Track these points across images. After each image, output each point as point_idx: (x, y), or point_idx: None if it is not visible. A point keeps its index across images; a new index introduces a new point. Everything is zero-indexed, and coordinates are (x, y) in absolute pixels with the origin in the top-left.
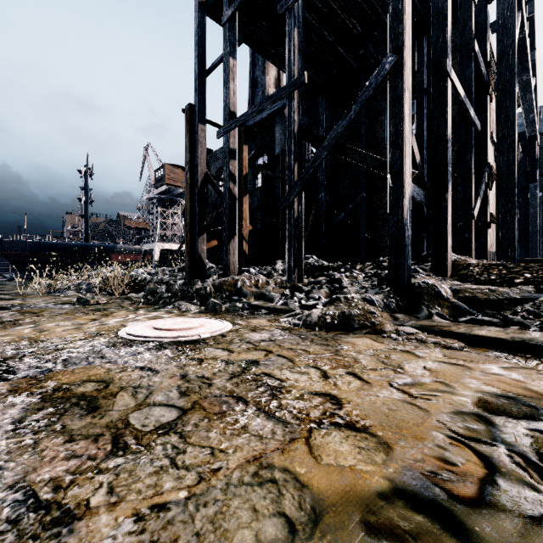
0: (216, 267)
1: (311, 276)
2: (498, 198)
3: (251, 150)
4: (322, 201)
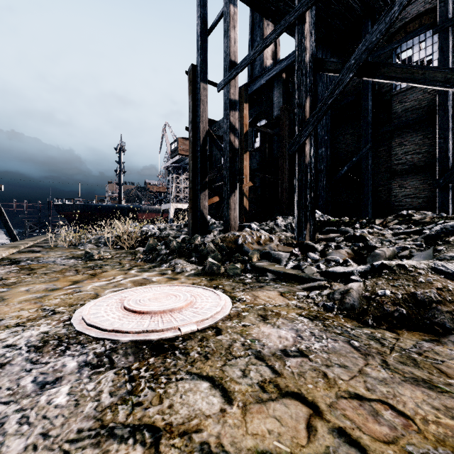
0: (218, 223)
1: (318, 232)
2: None
3: (250, 116)
4: (323, 156)
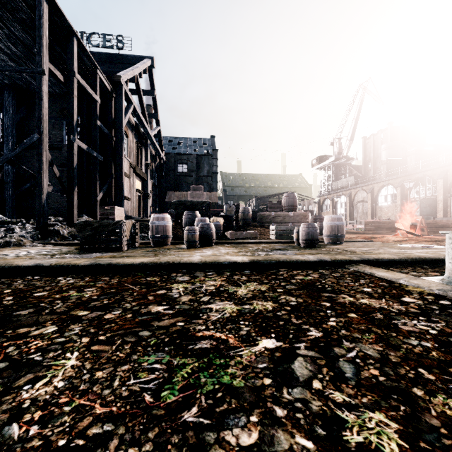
0: None
1: None
2: (116, 191)
3: None
4: (9, 172)
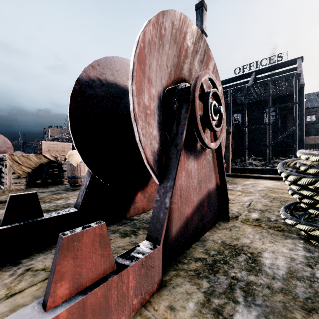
0: None
1: (261, 161)
2: (300, 143)
3: None
4: None
